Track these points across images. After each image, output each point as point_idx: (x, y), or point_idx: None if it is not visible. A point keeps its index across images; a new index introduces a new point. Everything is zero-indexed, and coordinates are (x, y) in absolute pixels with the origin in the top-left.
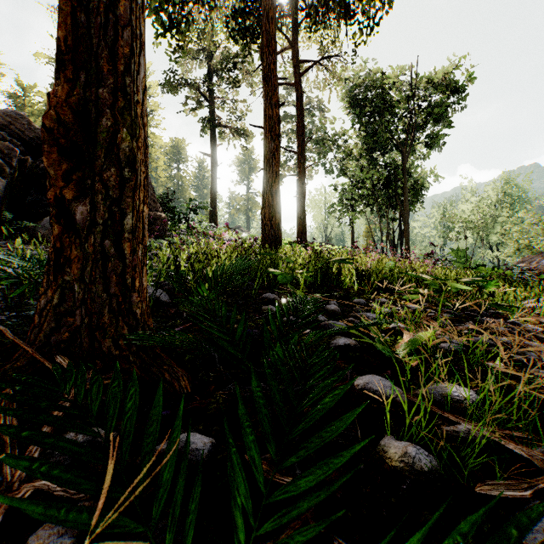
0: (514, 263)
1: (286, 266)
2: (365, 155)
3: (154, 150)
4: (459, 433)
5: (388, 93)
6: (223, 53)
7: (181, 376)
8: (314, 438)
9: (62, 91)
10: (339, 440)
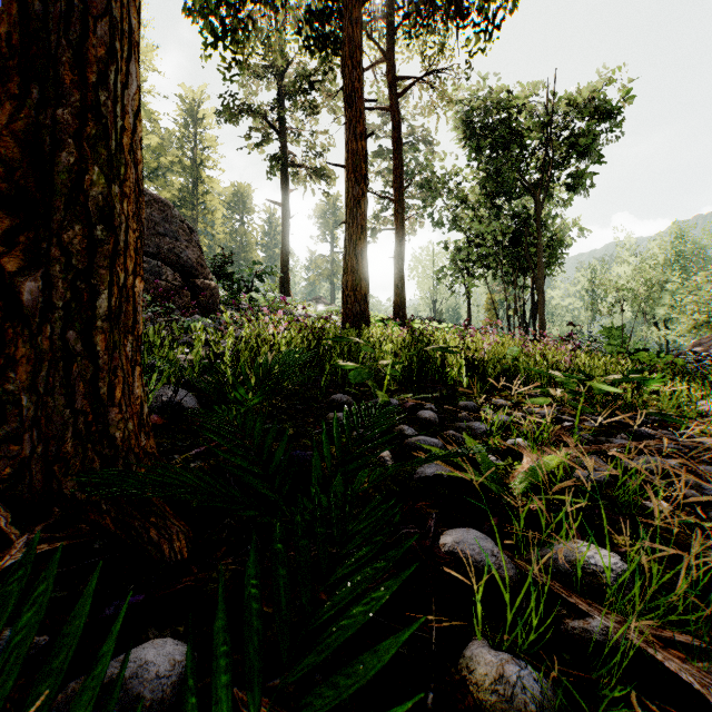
0: (688, 347)
1: (370, 354)
2: (485, 202)
3: (209, 197)
4: (592, 634)
5: (515, 119)
6: (297, 69)
7: (175, 534)
8: (324, 685)
9: (4, 113)
10: (400, 648)
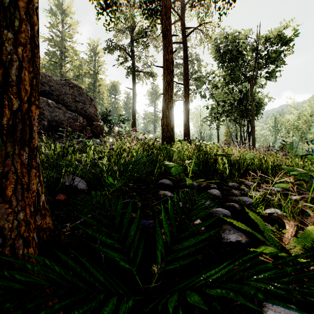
0: None
1: (177, 157)
2: (226, 86)
3: (101, 87)
4: None
5: (241, 46)
6: (139, 28)
7: None
8: None
9: None
10: None
